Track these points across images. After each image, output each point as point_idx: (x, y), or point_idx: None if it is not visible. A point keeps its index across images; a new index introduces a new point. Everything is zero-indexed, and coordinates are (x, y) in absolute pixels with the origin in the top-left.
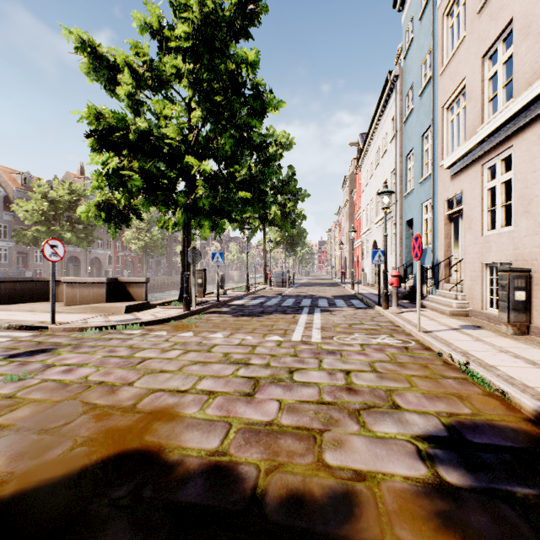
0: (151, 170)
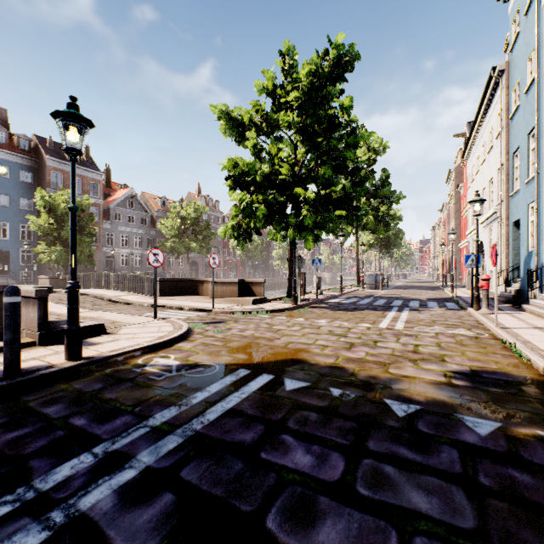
0: (270, 200)
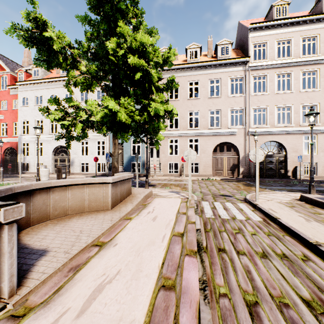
0: None
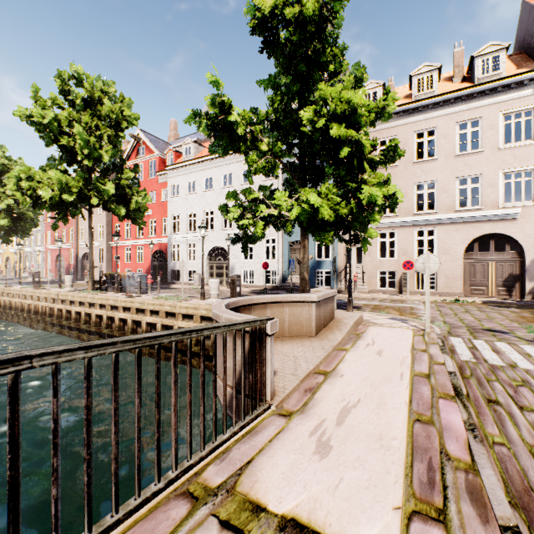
0: None
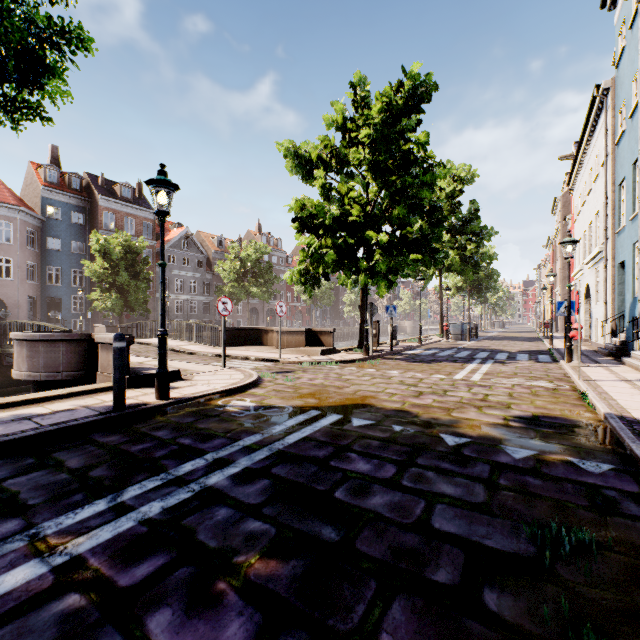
0: (340, 244)
